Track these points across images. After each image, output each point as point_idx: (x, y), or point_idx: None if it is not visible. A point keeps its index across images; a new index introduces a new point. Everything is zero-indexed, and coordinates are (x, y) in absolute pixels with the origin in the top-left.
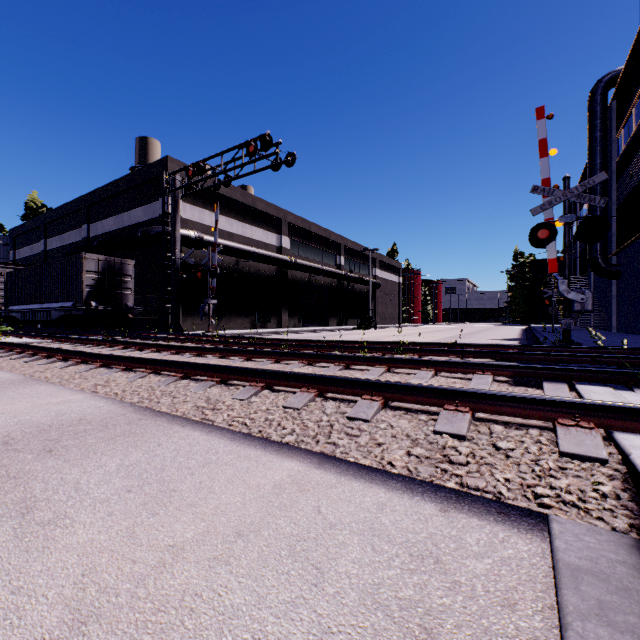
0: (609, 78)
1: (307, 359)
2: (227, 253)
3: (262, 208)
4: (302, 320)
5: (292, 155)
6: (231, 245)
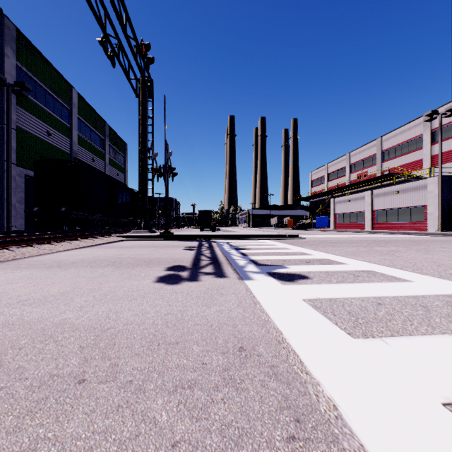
0: None
1: None
2: None
3: None
4: None
5: None
6: None
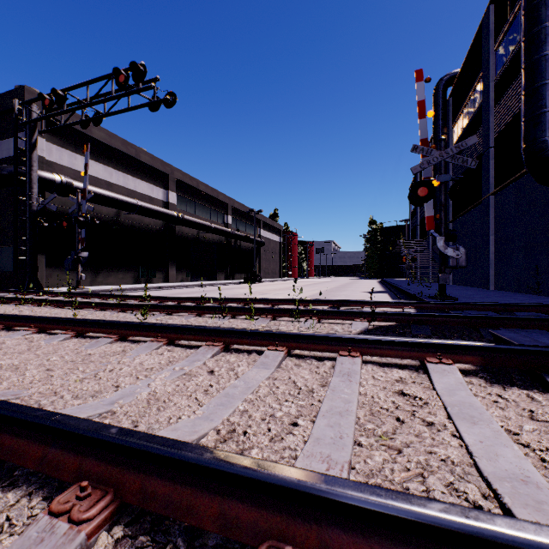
0: (448, 78)
1: (166, 334)
2: (104, 203)
3: (147, 161)
4: (190, 275)
5: (172, 95)
6: (109, 195)
